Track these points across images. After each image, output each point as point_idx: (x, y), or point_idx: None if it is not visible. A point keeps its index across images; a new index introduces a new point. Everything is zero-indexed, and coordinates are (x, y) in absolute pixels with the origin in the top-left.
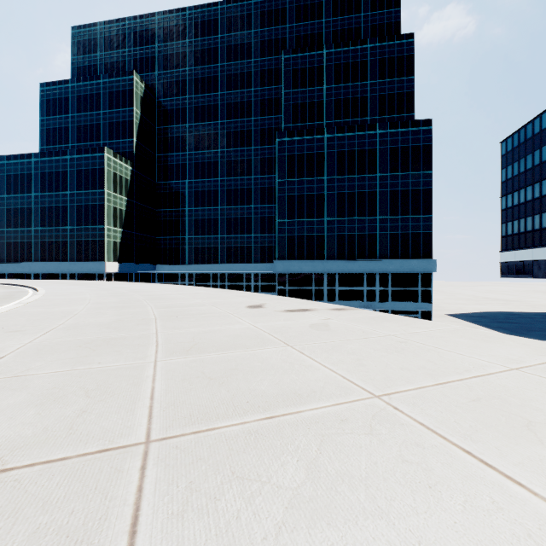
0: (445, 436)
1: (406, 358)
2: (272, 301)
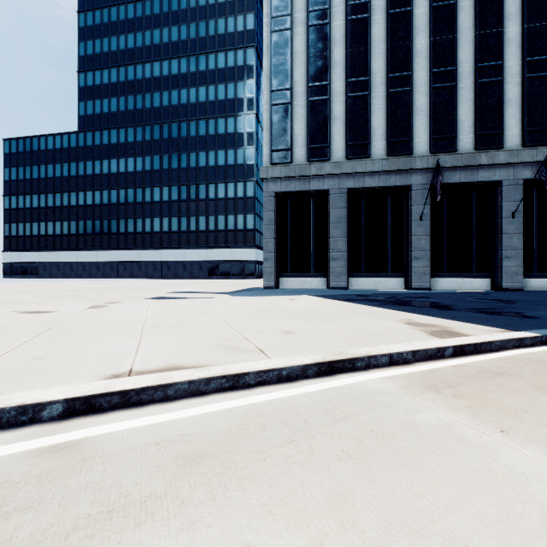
0: (280, 305)
1: (235, 304)
2: (2, 309)
